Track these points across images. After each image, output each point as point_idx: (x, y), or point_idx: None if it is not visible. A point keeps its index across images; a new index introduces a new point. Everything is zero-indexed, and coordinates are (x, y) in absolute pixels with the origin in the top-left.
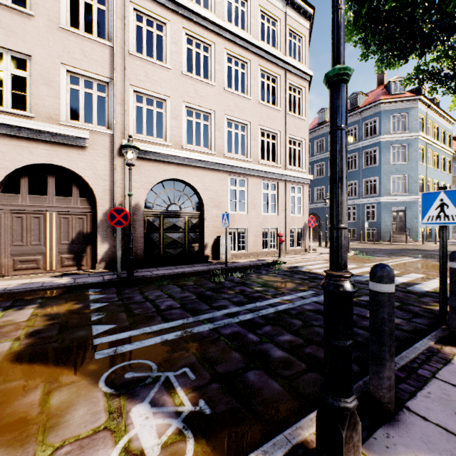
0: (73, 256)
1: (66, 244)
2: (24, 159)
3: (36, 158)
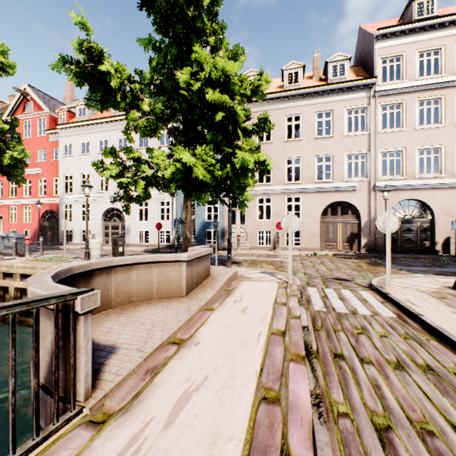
0: (348, 244)
1: (345, 238)
2: (330, 201)
3: (334, 199)
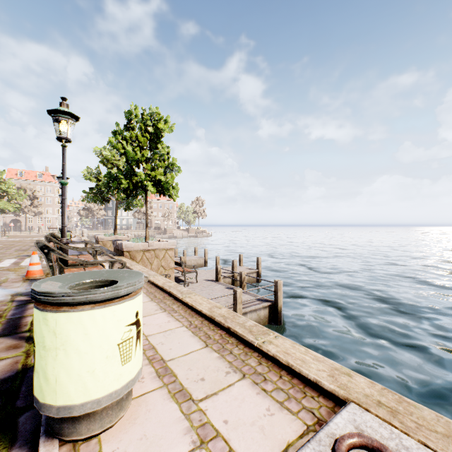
0: None
1: None
2: None
3: None
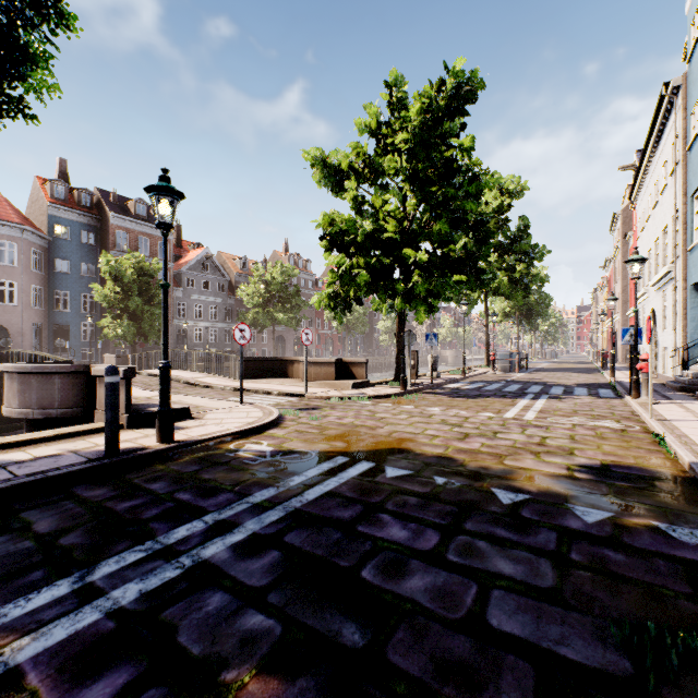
0: None
1: None
2: None
3: None
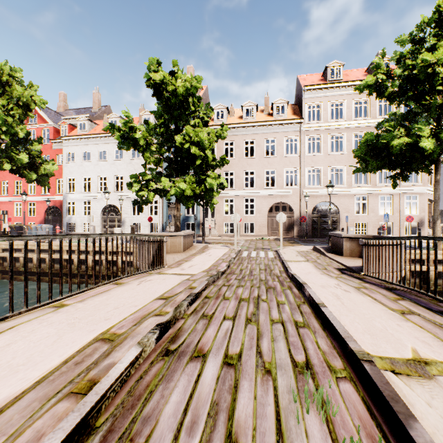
0: (286, 232)
1: (284, 228)
2: (274, 202)
3: (277, 201)
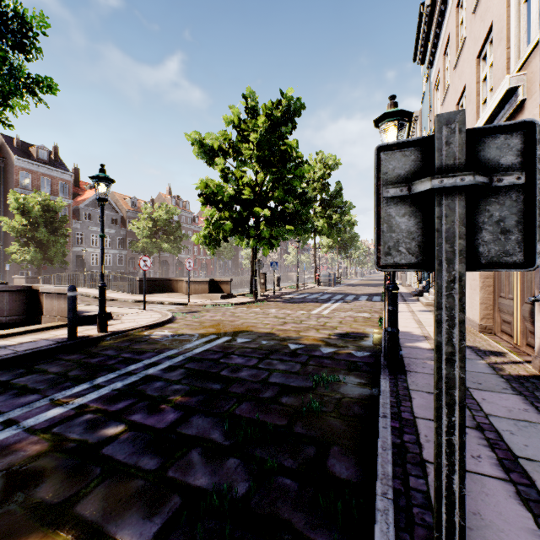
0: (534, 328)
1: (529, 304)
2: None
3: None
